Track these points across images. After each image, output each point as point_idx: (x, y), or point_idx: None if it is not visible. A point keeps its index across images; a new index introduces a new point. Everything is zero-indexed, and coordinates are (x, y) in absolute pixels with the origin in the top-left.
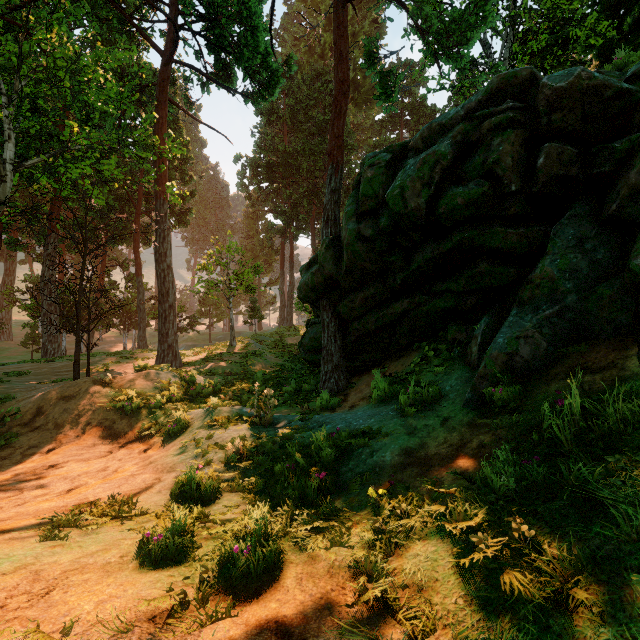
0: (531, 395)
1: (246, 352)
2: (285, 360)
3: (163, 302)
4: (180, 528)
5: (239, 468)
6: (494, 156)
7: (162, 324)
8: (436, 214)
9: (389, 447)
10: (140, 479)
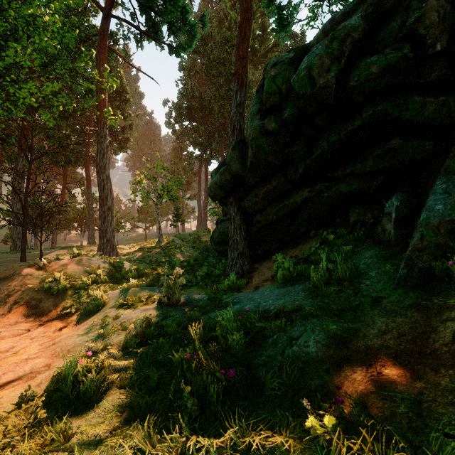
0: None
1: (169, 246)
2: (200, 252)
3: (103, 205)
4: None
5: (137, 354)
6: (416, 14)
7: (102, 223)
8: (346, 89)
9: (311, 334)
10: (30, 365)
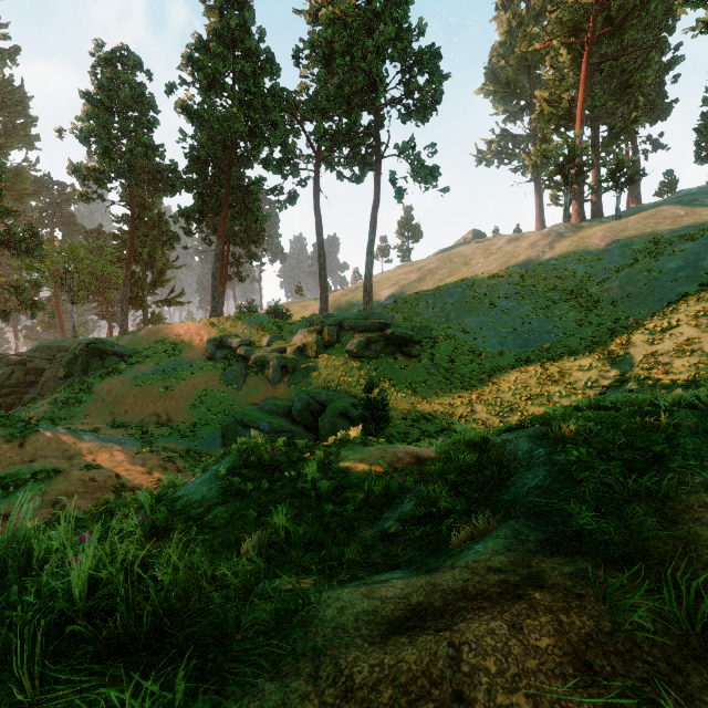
0: None
1: None
2: None
3: None
4: None
5: None
6: (18, 377)
7: None
8: (6, 385)
9: None
10: None
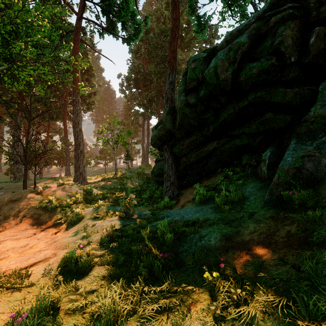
0: (322, 196)
1: (123, 177)
2: (144, 181)
3: (77, 149)
4: (44, 308)
5: (109, 247)
6: (279, 39)
7: (76, 161)
8: (238, 82)
9: (213, 234)
10: (43, 254)
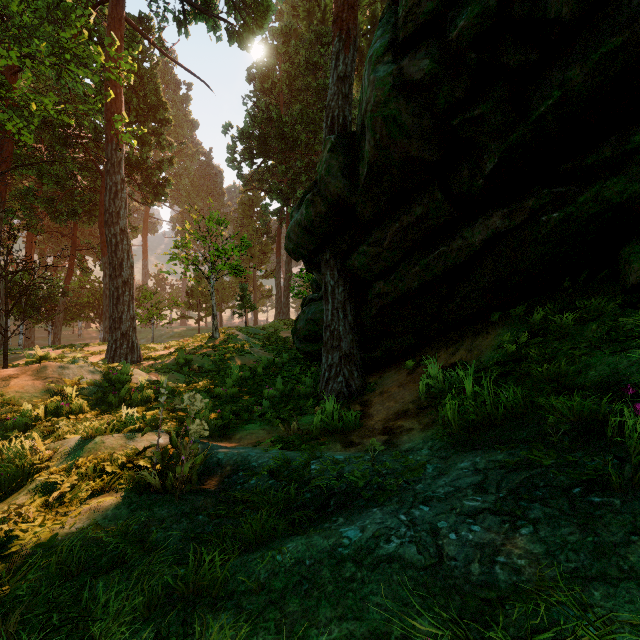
0: None
1: (227, 344)
2: (276, 354)
3: (115, 277)
4: None
5: None
6: None
7: (113, 306)
8: None
9: None
10: None
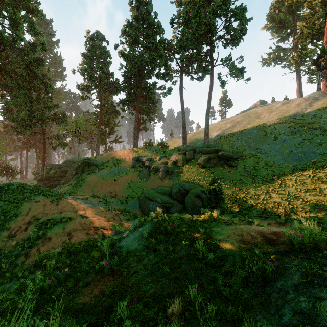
0: None
1: None
2: None
3: None
4: None
5: None
6: (58, 174)
7: None
8: (54, 177)
9: None
10: None
